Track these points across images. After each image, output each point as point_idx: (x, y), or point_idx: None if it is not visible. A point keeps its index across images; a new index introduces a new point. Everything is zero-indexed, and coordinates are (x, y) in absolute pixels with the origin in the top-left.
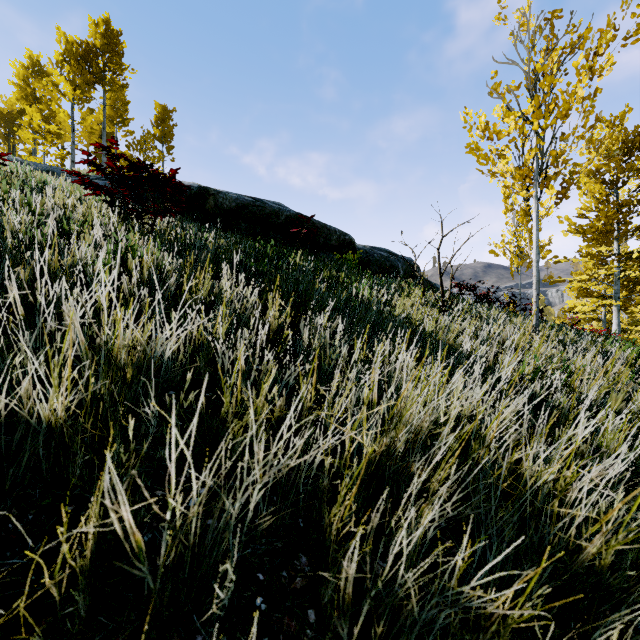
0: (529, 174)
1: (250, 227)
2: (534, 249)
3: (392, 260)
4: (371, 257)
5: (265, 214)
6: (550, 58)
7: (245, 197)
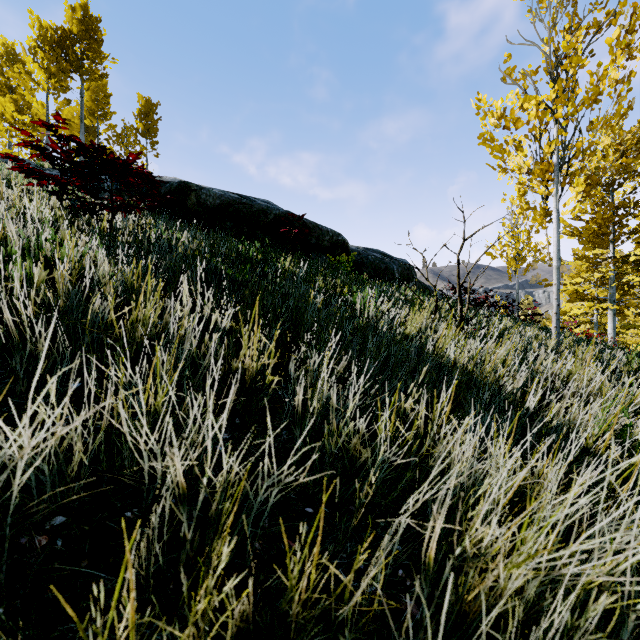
0: (548, 169)
1: (236, 226)
2: (554, 254)
3: (387, 262)
4: (365, 259)
5: (252, 212)
6: (574, 37)
7: (231, 194)
